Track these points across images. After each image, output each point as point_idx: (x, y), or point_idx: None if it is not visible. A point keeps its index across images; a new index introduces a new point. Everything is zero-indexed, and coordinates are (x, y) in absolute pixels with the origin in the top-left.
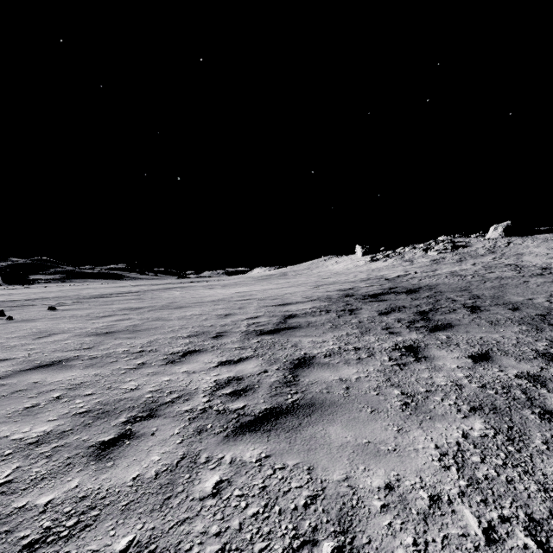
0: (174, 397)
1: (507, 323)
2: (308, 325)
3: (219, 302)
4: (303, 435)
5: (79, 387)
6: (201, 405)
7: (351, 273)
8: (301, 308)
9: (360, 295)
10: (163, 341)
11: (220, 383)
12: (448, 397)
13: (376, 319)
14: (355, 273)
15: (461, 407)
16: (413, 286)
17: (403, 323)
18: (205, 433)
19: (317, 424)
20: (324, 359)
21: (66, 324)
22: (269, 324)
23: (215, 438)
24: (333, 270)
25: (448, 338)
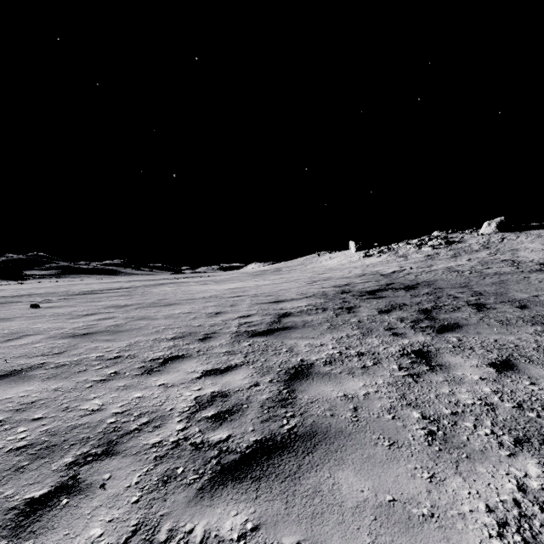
0: (142, 422)
1: (519, 323)
2: (304, 325)
3: (211, 299)
4: (304, 486)
5: (30, 407)
6: (174, 435)
7: (345, 269)
8: (297, 306)
9: (357, 292)
10: (144, 344)
11: (202, 401)
12: (481, 423)
13: (376, 318)
14: (349, 269)
15: (502, 438)
16: (410, 282)
17: (407, 323)
18: (172, 483)
19: (322, 467)
20: (324, 367)
21: (43, 324)
22: (262, 324)
23: (185, 493)
24: (327, 265)
25: (459, 340)
